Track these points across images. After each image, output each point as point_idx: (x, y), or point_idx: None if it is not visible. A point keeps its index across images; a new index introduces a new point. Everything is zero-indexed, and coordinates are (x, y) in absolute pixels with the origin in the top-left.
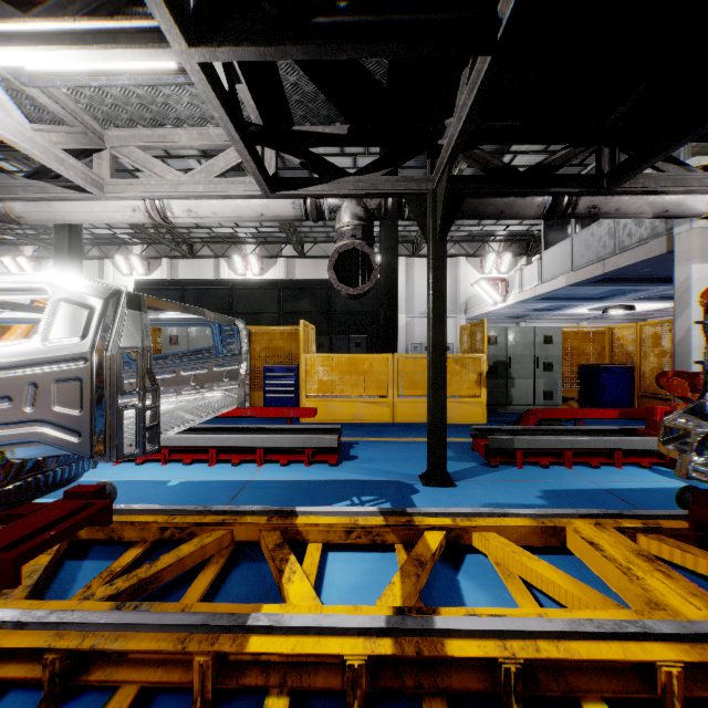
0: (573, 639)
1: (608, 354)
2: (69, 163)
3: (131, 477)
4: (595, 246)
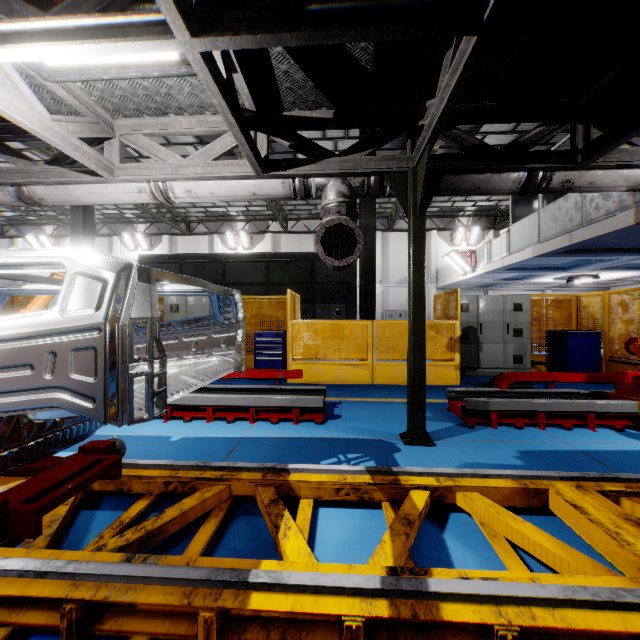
0: (568, 607)
1: (575, 321)
2: (83, 149)
3: (137, 432)
4: (562, 219)
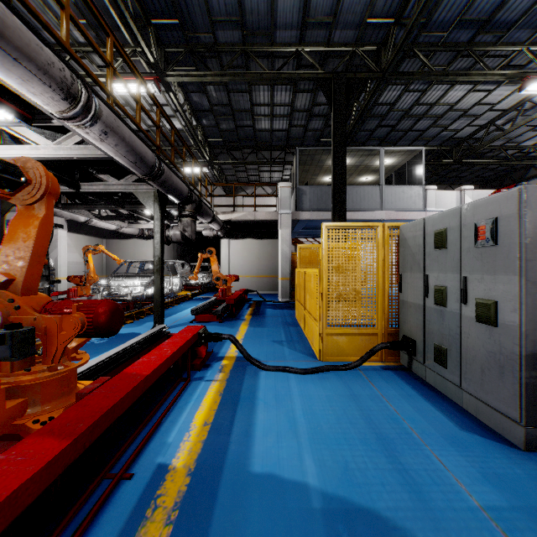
0: None
1: None
2: None
3: None
4: None
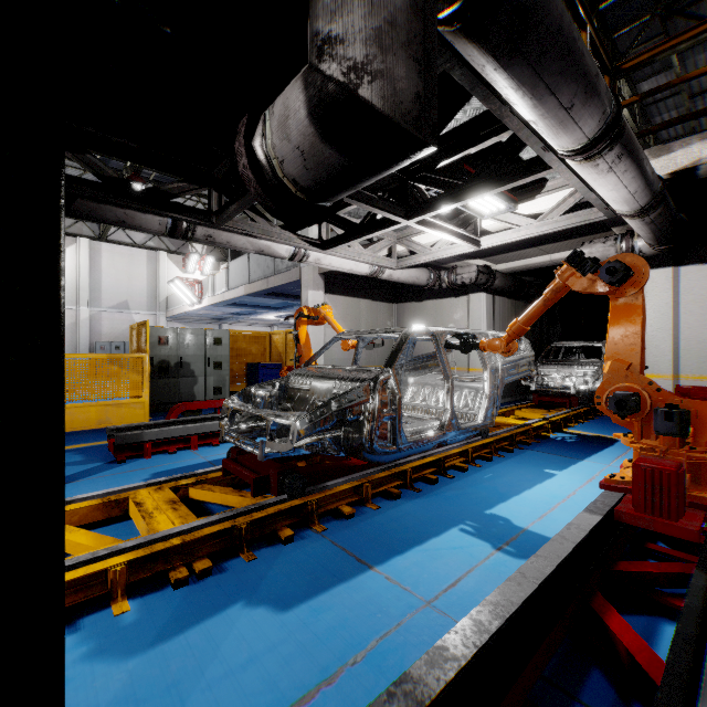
0: None
1: (269, 354)
2: None
3: None
4: (263, 265)
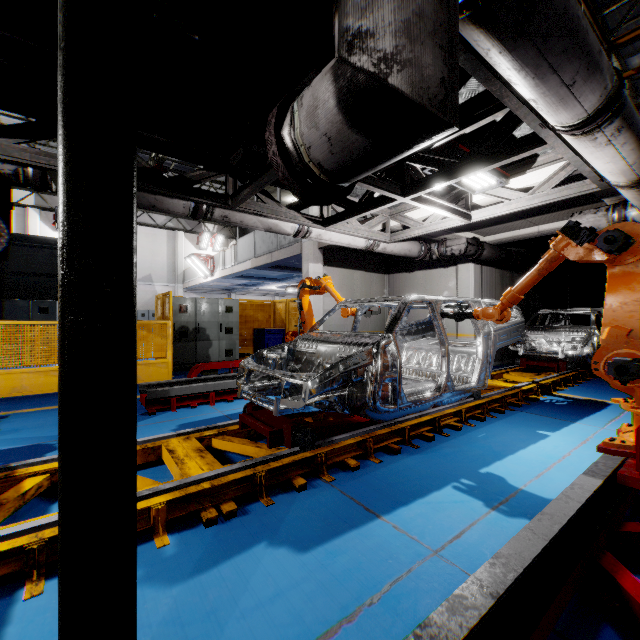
0: None
1: (273, 321)
2: None
3: None
4: (268, 241)
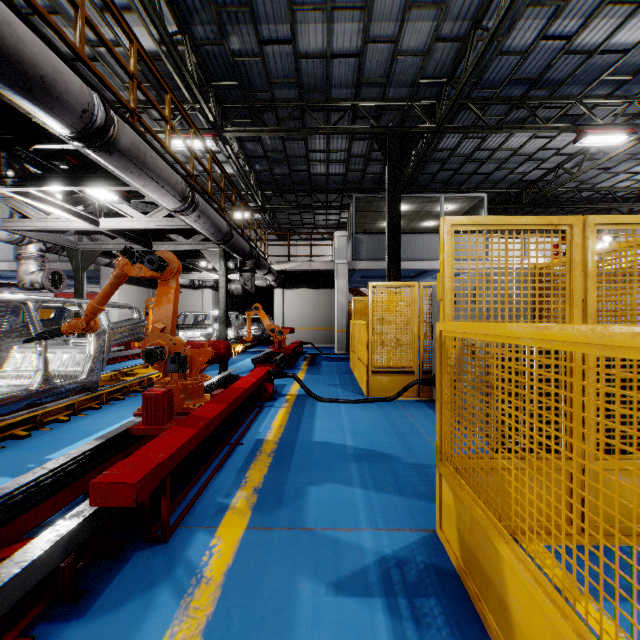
0: None
1: None
2: None
3: None
4: None
